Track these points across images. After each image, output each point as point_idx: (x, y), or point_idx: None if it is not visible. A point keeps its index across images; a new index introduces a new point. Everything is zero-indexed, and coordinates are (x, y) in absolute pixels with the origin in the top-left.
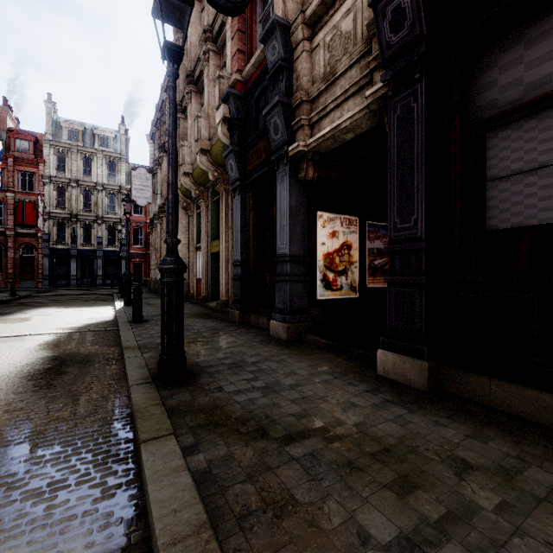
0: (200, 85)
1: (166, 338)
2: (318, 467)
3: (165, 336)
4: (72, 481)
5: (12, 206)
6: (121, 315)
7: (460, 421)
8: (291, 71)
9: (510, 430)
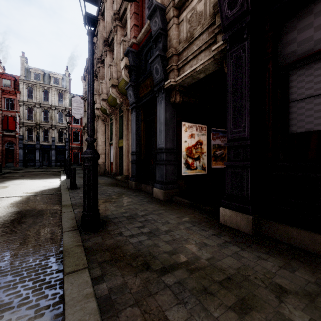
0: (112, 47)
1: (86, 201)
2: (183, 292)
3: (86, 200)
4: (15, 304)
5: (0, 119)
6: (63, 184)
7: (274, 256)
8: (166, 36)
9: (307, 262)
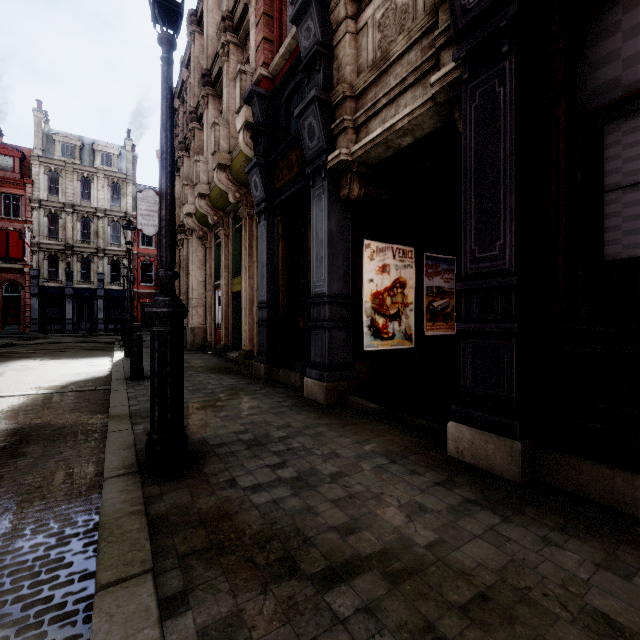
0: (218, 88)
1: (157, 410)
2: (379, 638)
3: (155, 407)
4: None
5: None
6: (117, 370)
7: (579, 536)
8: (331, 59)
9: None
